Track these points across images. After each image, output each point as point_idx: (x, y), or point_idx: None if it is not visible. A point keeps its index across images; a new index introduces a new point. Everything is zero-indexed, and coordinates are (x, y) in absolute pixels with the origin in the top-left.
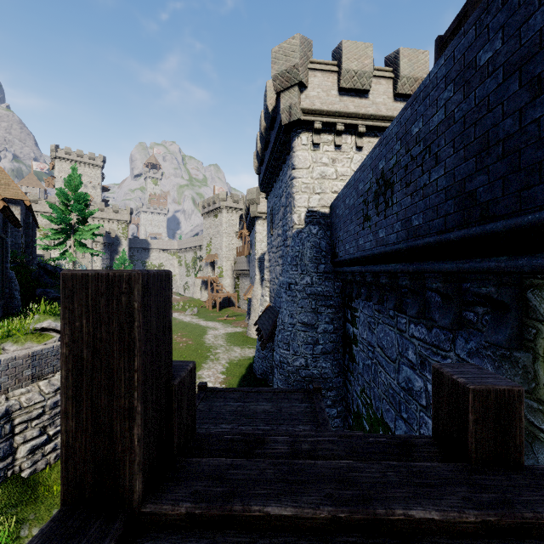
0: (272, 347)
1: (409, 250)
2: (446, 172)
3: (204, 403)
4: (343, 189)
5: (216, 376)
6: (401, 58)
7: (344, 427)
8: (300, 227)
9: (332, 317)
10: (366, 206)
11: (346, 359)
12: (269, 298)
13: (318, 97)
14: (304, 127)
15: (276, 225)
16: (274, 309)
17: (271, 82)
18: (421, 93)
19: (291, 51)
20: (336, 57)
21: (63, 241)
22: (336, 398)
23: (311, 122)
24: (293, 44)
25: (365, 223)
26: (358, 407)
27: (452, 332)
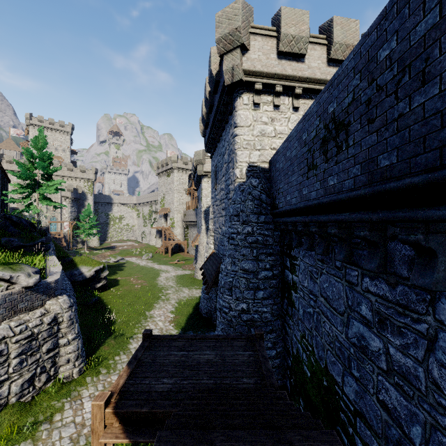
0: (216, 289)
1: (374, 195)
2: (443, 89)
3: (148, 352)
4: (284, 143)
5: (166, 315)
6: (335, 25)
7: (283, 366)
8: (242, 180)
9: (272, 264)
10: (312, 154)
11: (285, 303)
12: (213, 246)
13: (258, 59)
14: (246, 88)
15: (220, 181)
16: (217, 256)
17: (215, 49)
18: (394, 5)
19: (234, 15)
20: (275, 23)
21: (28, 195)
22: (275, 339)
23: (252, 83)
24: (236, 8)
25: (309, 172)
26: (298, 351)
27: (430, 293)
